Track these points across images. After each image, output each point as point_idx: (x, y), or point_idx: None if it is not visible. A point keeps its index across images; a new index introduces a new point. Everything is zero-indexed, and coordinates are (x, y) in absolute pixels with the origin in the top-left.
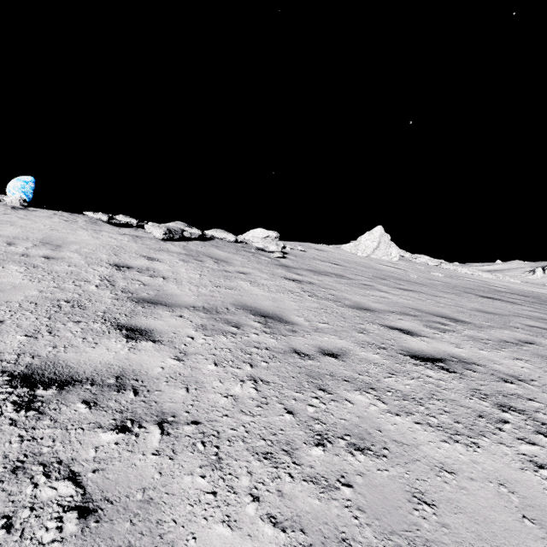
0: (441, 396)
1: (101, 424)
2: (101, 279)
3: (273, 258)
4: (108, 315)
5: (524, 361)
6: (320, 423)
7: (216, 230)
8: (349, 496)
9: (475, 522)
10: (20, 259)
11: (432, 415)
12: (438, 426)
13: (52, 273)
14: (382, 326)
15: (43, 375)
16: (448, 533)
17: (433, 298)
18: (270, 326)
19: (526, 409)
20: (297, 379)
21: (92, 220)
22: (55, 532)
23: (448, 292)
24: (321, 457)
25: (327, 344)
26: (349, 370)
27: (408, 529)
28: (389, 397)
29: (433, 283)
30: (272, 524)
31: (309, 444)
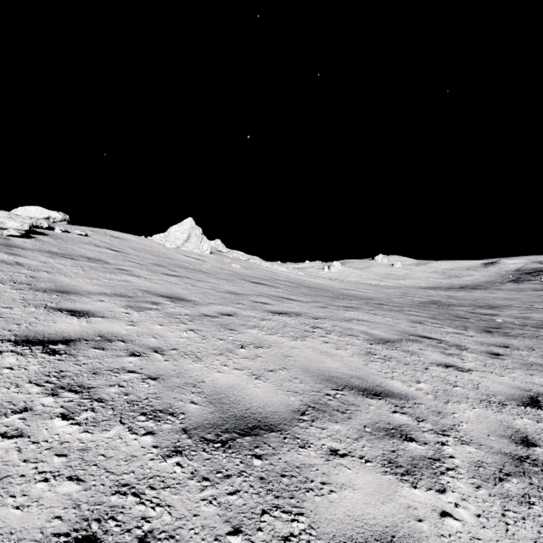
0: None
1: None
2: None
3: (0, 236)
4: None
5: (194, 332)
6: None
7: None
8: None
9: None
10: None
11: None
12: None
13: None
14: (48, 308)
15: None
16: None
17: (194, 283)
18: None
19: (101, 385)
20: None
21: None
22: None
23: (222, 279)
24: None
25: None
26: None
27: None
28: None
29: (221, 272)
30: None
31: None
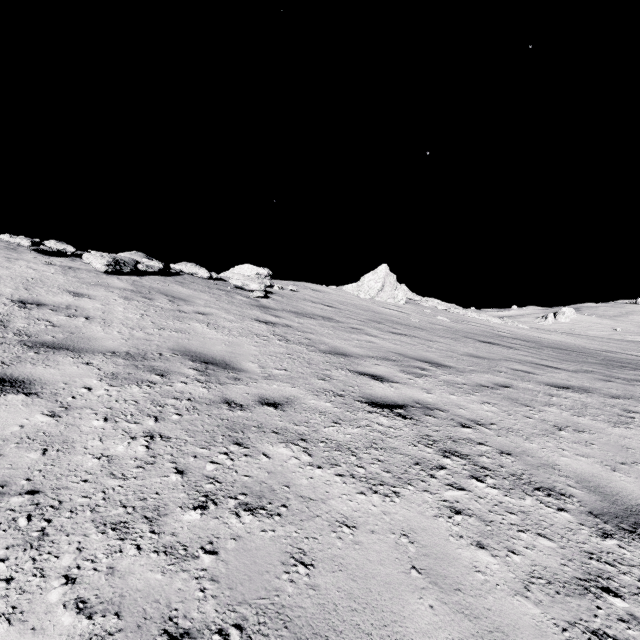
0: (383, 444)
1: None
2: None
3: (252, 298)
4: None
5: (492, 405)
6: (215, 482)
7: (186, 263)
8: (207, 565)
9: (353, 579)
10: None
11: (362, 466)
12: (363, 476)
13: None
14: (352, 371)
15: None
16: (313, 595)
17: (426, 343)
18: (209, 373)
19: (471, 454)
20: (211, 432)
21: (11, 246)
22: None
23: (446, 337)
24: (194, 522)
25: (273, 393)
26: (286, 420)
27: (265, 596)
28: (319, 448)
29: (435, 327)
30: (77, 610)
31: (186, 508)
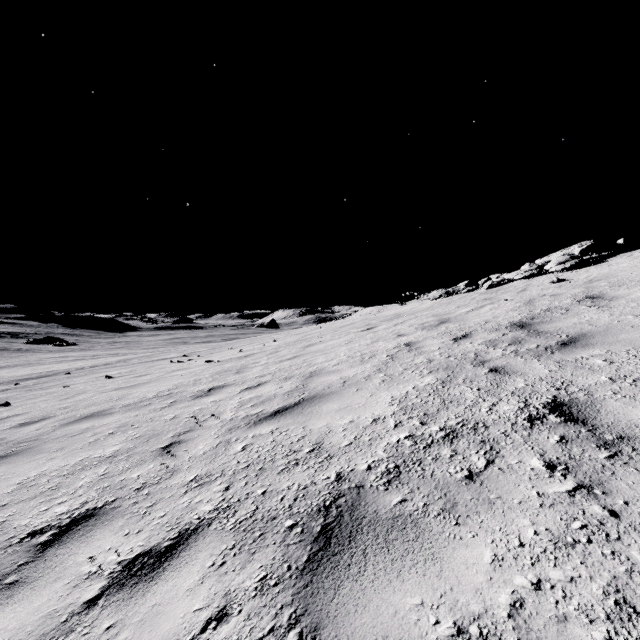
0: None
1: (545, 454)
2: None
3: None
4: None
5: None
6: None
7: None
8: None
9: None
10: None
11: None
12: None
13: None
14: None
15: (569, 408)
16: None
17: None
18: None
19: None
20: None
21: None
22: (454, 471)
23: None
24: None
25: None
26: None
27: None
28: None
29: None
30: (512, 602)
31: None
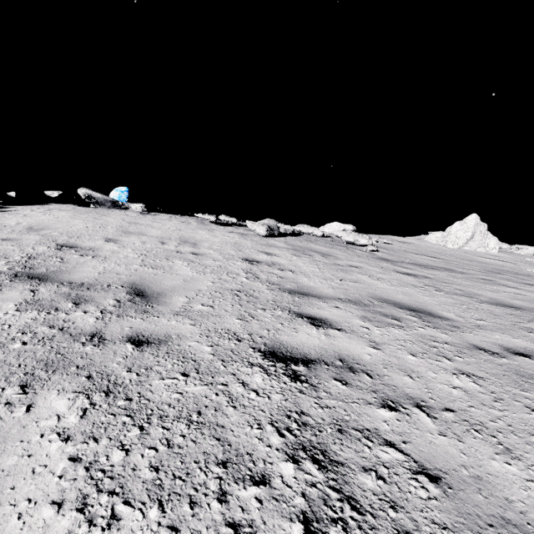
0: None
1: (368, 401)
2: (245, 272)
3: (367, 252)
4: (280, 304)
5: None
6: None
7: (302, 225)
8: None
9: None
10: (178, 255)
11: None
12: None
13: (207, 266)
14: None
15: (283, 353)
16: None
17: None
18: (427, 320)
19: None
20: (508, 377)
21: (199, 221)
22: (423, 490)
23: None
24: None
25: (506, 343)
26: None
27: None
28: None
29: None
30: None
31: None
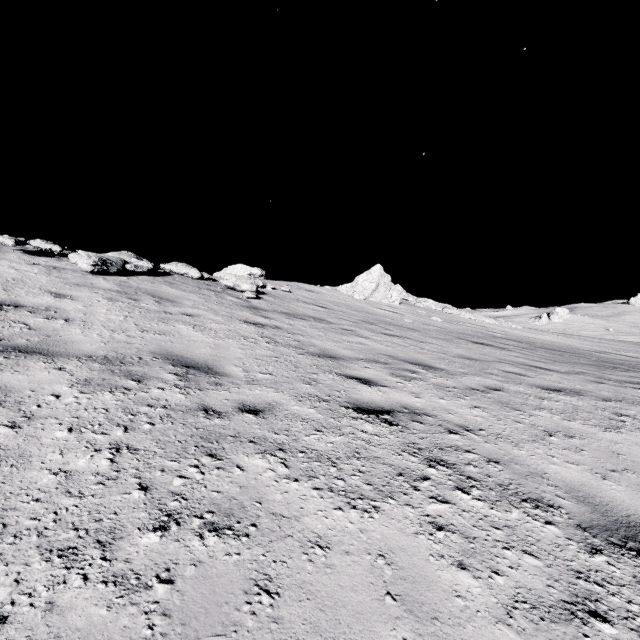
0: (365, 453)
1: None
2: None
3: (243, 299)
4: None
5: (481, 410)
6: (181, 499)
7: (176, 263)
8: (160, 596)
9: (321, 609)
10: None
11: (341, 478)
12: (342, 490)
13: None
14: (340, 375)
15: None
16: (275, 630)
17: (418, 344)
18: (189, 378)
19: (458, 463)
20: (183, 443)
21: None
22: None
23: (438, 338)
24: (152, 546)
25: (254, 399)
26: (265, 429)
27: (222, 632)
28: (298, 458)
29: (428, 328)
30: None
31: (145, 530)
